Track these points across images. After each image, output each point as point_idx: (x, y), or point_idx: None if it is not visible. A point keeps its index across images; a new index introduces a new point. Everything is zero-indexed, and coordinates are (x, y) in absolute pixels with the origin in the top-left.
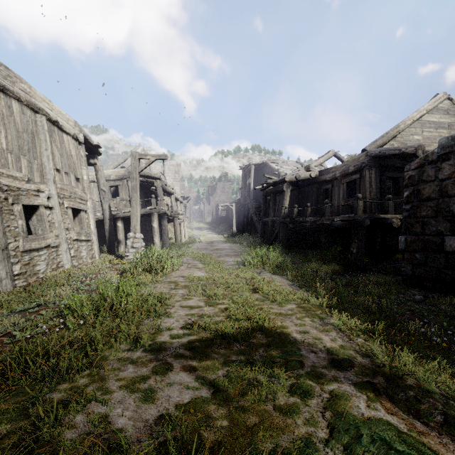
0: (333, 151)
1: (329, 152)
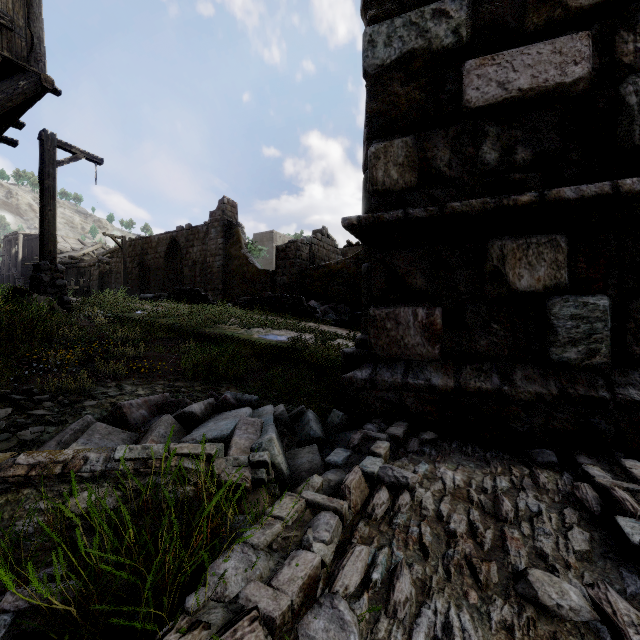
0: (101, 244)
1: (98, 244)
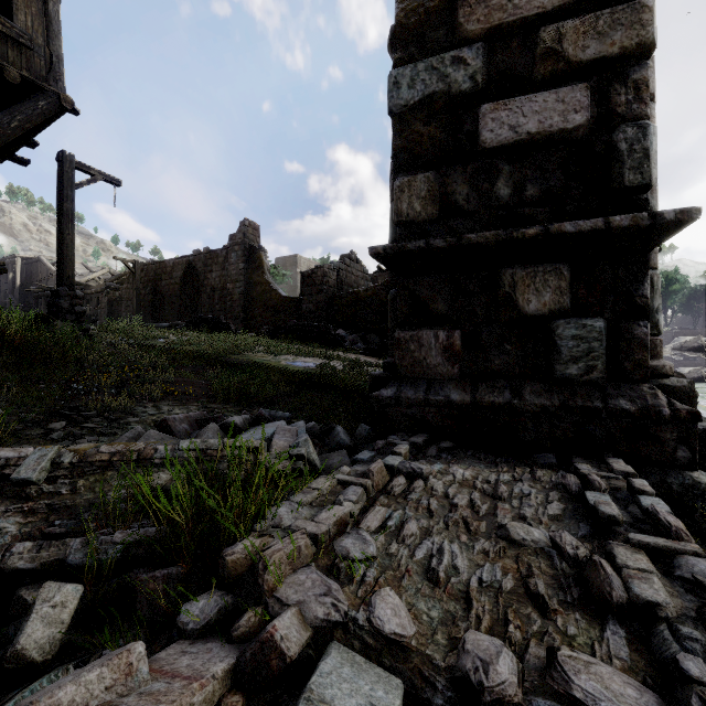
0: (108, 269)
1: (105, 269)
